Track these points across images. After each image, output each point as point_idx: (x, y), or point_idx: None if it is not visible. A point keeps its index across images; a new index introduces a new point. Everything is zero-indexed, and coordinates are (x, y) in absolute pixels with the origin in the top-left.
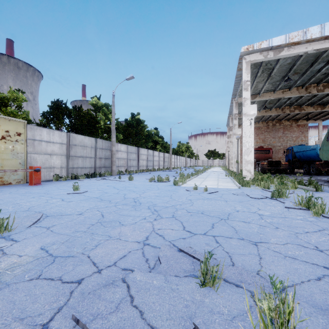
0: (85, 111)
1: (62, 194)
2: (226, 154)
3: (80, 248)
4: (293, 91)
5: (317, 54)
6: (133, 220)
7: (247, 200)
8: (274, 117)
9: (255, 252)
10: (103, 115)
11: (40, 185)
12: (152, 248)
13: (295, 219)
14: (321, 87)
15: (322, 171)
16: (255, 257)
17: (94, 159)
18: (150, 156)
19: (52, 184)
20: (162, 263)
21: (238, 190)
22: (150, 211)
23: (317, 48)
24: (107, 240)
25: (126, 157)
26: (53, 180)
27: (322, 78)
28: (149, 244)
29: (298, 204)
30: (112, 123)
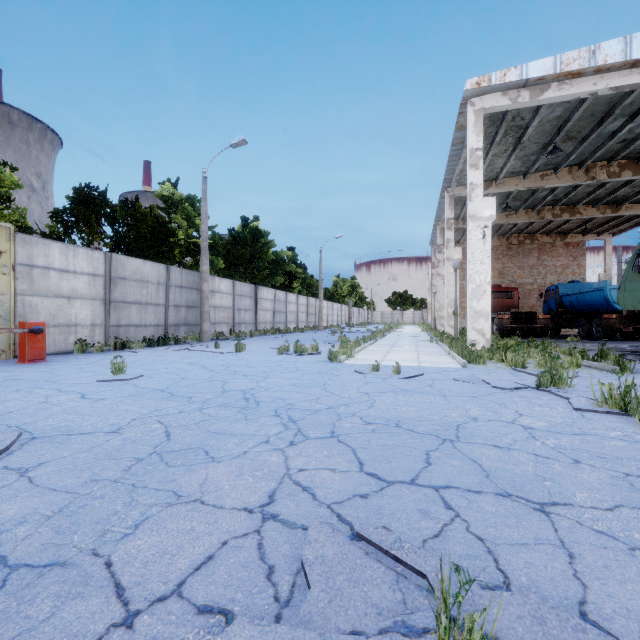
0: (146, 209)
1: (86, 383)
2: (429, 300)
3: (92, 535)
4: (562, 175)
5: (614, 99)
6: (239, 445)
7: (487, 392)
8: (522, 227)
9: (550, 535)
10: (184, 220)
11: (43, 362)
12: (286, 528)
13: (608, 439)
14: (615, 168)
15: (615, 332)
16: (556, 554)
17: (165, 308)
18: (280, 302)
19: (70, 361)
20: (314, 588)
21: (464, 372)
22: (279, 421)
23: (617, 85)
24: (167, 507)
25: (232, 304)
26: (75, 352)
27: (618, 150)
28: (276, 516)
29: (602, 403)
30: (203, 234)
